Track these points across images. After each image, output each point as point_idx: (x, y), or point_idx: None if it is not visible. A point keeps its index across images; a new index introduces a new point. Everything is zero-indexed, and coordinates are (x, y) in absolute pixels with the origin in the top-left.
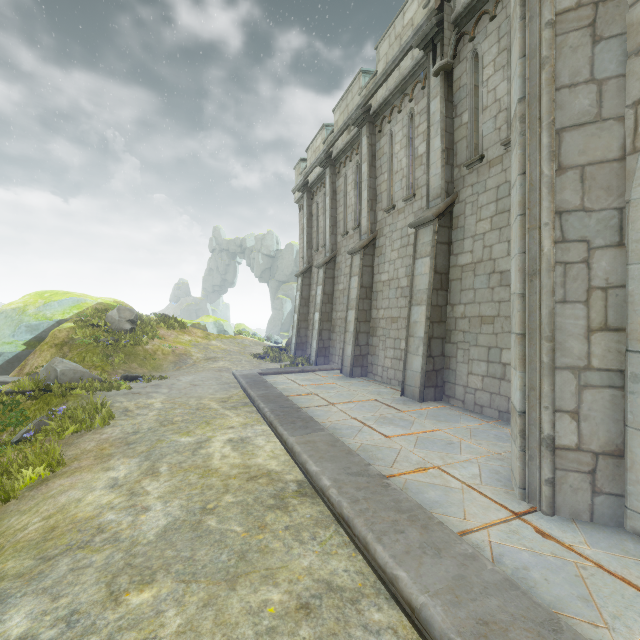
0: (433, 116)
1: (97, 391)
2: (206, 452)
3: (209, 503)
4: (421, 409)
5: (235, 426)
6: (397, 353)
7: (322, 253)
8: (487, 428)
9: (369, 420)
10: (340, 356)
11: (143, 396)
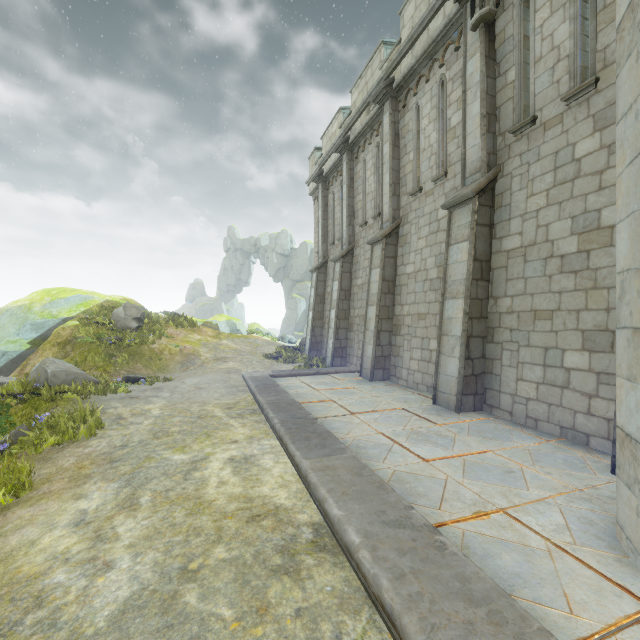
0: (470, 78)
1: (92, 395)
2: (201, 476)
3: (193, 560)
4: (460, 422)
5: (239, 440)
6: (425, 354)
7: (338, 246)
8: (550, 449)
9: (399, 436)
10: (358, 357)
11: (141, 401)
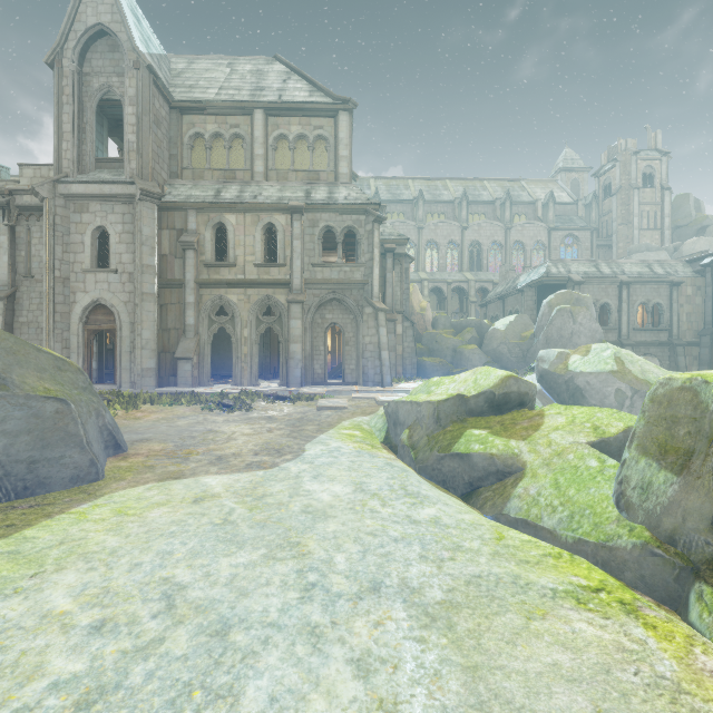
0: (3, 244)
1: None
2: None
3: None
4: None
5: None
6: None
7: None
8: None
9: None
10: None
11: None
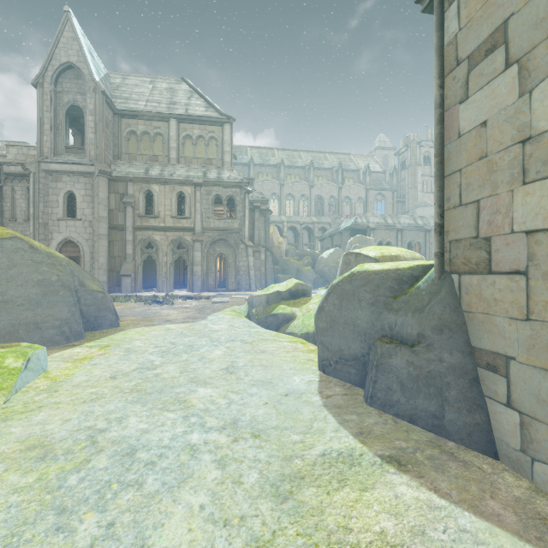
0: None
1: None
2: None
3: None
4: None
5: None
6: None
7: None
8: None
9: None
10: None
11: None
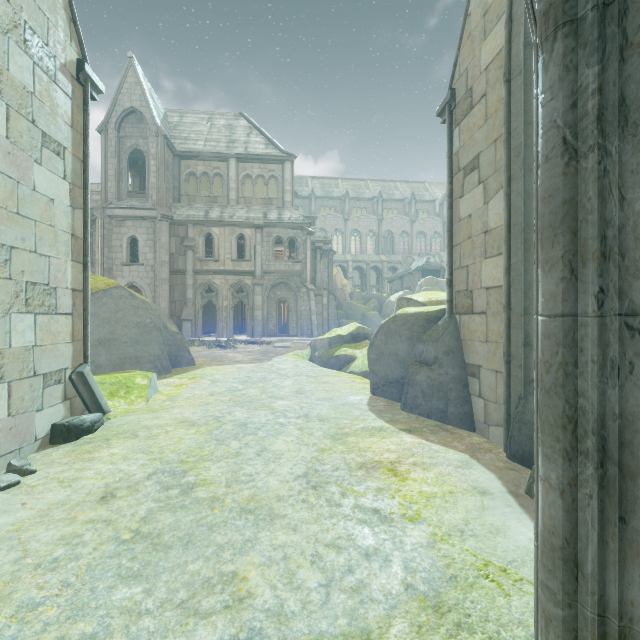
0: None
1: None
2: None
3: None
4: None
5: None
6: None
7: None
8: None
9: None
10: None
11: None
